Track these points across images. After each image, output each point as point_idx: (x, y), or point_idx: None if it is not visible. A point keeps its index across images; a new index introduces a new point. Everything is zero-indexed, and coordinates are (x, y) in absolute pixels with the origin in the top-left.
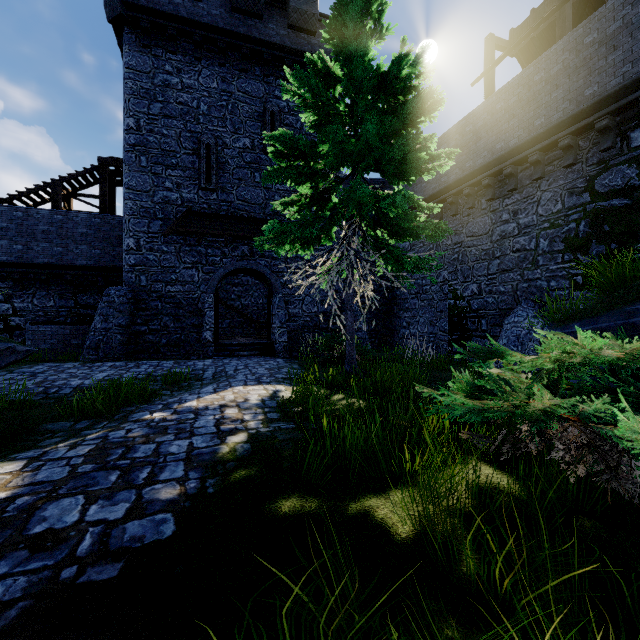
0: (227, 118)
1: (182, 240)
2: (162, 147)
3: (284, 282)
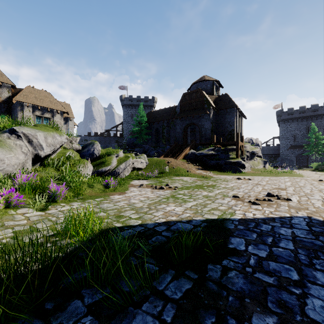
0: (298, 130)
1: (290, 150)
2: (286, 137)
3: (310, 155)
